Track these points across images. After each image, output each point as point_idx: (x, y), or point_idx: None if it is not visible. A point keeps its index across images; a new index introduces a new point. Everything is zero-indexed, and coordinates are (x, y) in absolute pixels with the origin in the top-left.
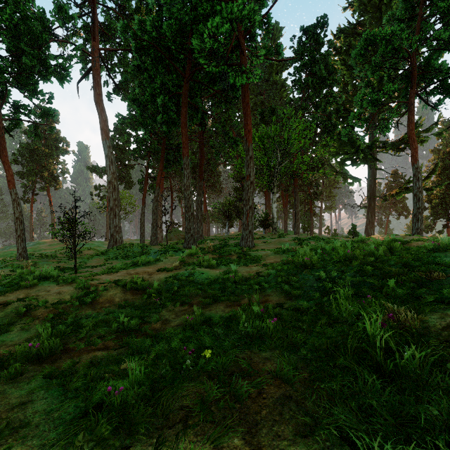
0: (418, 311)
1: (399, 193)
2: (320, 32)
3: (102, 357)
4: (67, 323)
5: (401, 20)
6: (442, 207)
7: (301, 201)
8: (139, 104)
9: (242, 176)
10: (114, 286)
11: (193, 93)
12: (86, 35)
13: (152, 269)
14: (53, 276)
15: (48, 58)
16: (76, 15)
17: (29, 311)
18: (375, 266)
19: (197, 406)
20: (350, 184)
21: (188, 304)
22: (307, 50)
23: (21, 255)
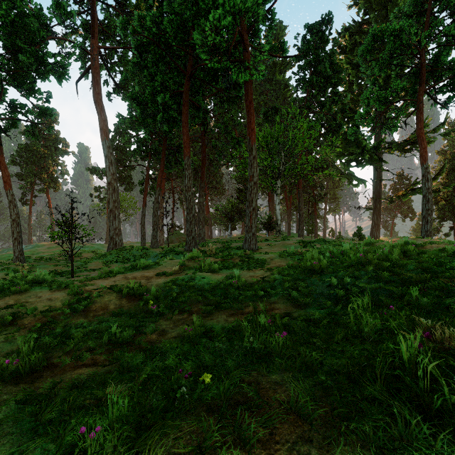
0: (451, 325)
1: (406, 195)
2: (325, 30)
3: (87, 376)
4: (55, 334)
5: (409, 16)
6: (449, 209)
7: (305, 203)
8: (139, 103)
9: (245, 177)
10: (109, 292)
11: (195, 92)
12: (86, 33)
13: (151, 273)
14: (47, 281)
15: (46, 55)
16: (74, 11)
17: (16, 319)
18: (392, 272)
19: (192, 454)
20: (355, 186)
21: (187, 312)
22: (312, 48)
23: (18, 258)
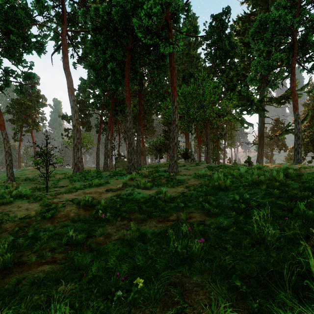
0: None
1: (281, 134)
2: (225, 19)
3: (46, 273)
4: (28, 236)
5: (284, 8)
6: (311, 144)
7: (211, 140)
8: (95, 69)
9: (169, 122)
10: (70, 203)
11: (134, 62)
12: (58, 21)
13: (102, 190)
14: (27, 195)
15: (30, 36)
16: (49, 5)
17: (0, 224)
18: (281, 190)
19: None
20: (246, 128)
21: (127, 219)
22: (216, 31)
23: (9, 178)
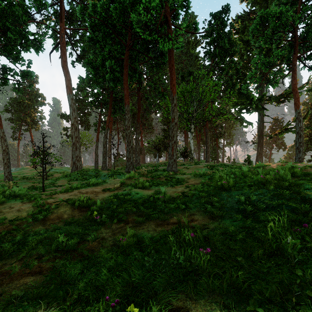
0: None
1: (281, 133)
2: (225, 17)
3: (27, 289)
4: (15, 240)
5: (285, 4)
6: (311, 142)
7: (210, 139)
8: (93, 67)
9: (168, 120)
10: (65, 204)
11: (133, 59)
12: (56, 19)
13: (99, 189)
14: (21, 195)
15: (27, 34)
16: (47, 2)
17: None
18: (291, 190)
19: None
20: (245, 126)
21: (124, 221)
22: (215, 29)
23: (7, 177)
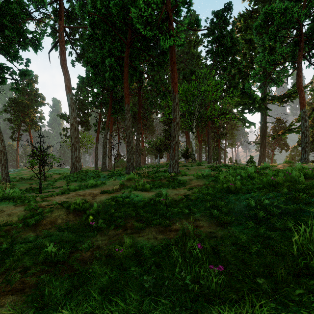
0: None
1: (284, 133)
2: (227, 15)
3: None
4: (1, 249)
5: (290, 1)
6: None
7: (212, 139)
8: (92, 65)
9: (169, 121)
10: (59, 208)
11: (133, 58)
12: (55, 17)
13: (97, 191)
14: (14, 197)
15: (25, 32)
16: (46, 0)
17: None
18: (308, 194)
19: None
20: (247, 127)
21: (122, 227)
22: (217, 28)
23: (4, 179)
